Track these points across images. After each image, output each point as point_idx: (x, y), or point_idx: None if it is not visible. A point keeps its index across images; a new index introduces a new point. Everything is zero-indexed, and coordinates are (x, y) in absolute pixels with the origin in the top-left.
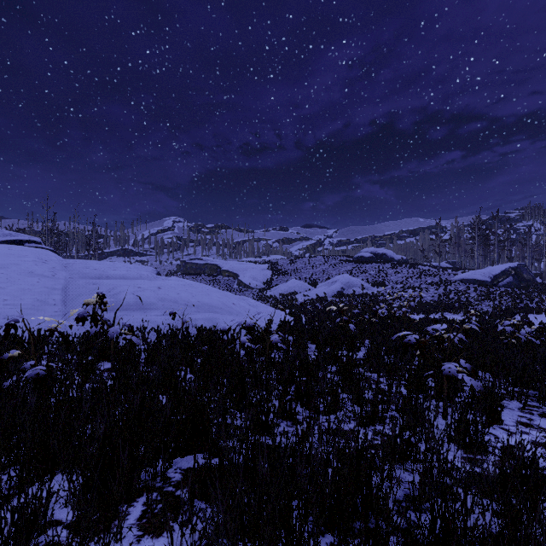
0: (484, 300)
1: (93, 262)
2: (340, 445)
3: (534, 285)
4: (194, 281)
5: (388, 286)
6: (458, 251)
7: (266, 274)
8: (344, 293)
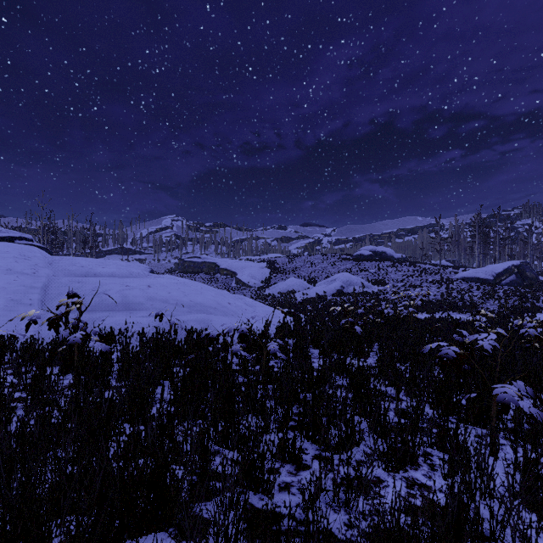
0: (488, 299)
1: (81, 259)
2: (365, 509)
3: (539, 283)
4: (192, 279)
5: (389, 284)
6: (458, 249)
7: (265, 272)
8: (344, 292)
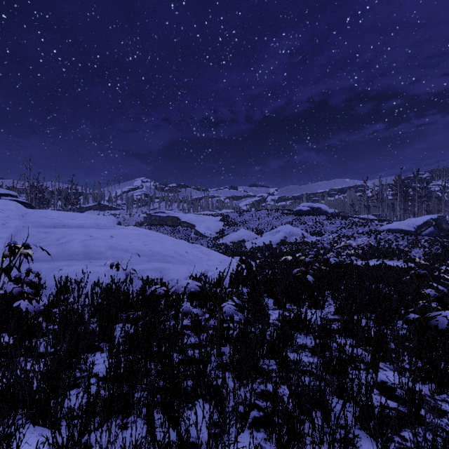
0: (413, 248)
1: (53, 212)
2: None
3: None
4: (158, 230)
5: (325, 235)
6: (381, 205)
7: (219, 225)
8: (287, 241)
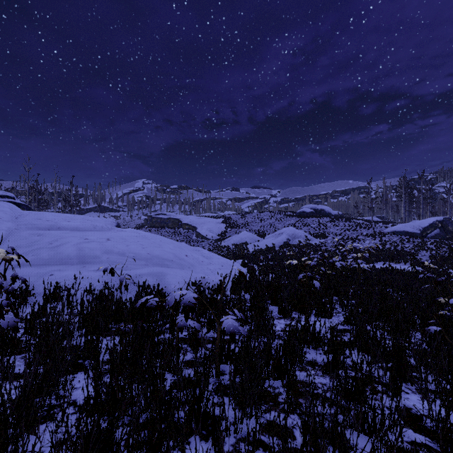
0: (420, 250)
1: (49, 213)
2: None
3: None
4: (159, 233)
5: (329, 237)
6: (386, 207)
7: (221, 227)
8: (290, 244)
